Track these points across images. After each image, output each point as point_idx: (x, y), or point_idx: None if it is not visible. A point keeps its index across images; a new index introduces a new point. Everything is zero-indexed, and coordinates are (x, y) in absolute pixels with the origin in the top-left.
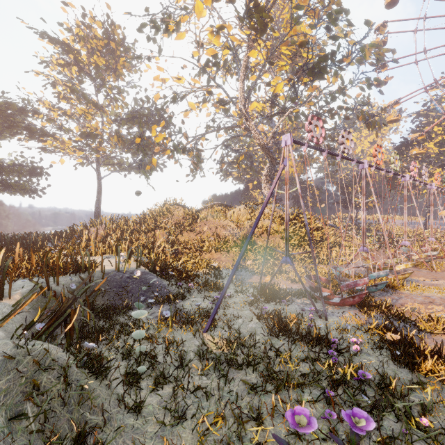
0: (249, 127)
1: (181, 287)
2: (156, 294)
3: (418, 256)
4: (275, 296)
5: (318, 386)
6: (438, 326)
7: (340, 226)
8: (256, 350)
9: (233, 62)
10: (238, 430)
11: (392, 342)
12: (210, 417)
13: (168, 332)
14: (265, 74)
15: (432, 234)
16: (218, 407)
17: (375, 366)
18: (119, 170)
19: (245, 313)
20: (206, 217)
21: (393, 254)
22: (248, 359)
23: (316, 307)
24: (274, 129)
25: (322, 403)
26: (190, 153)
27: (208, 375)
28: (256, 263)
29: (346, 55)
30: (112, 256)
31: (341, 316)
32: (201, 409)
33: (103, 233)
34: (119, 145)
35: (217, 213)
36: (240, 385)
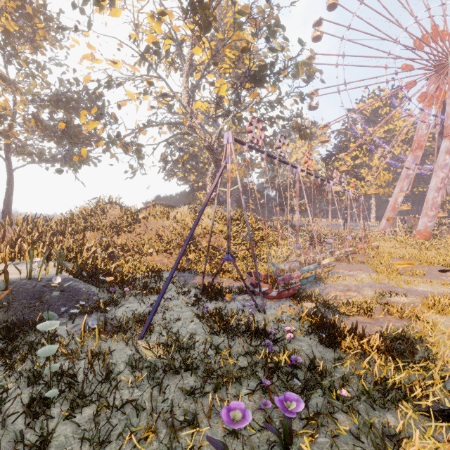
0: (193, 125)
1: (114, 293)
2: (82, 303)
3: (339, 252)
4: (218, 295)
5: (256, 377)
6: (354, 309)
7: (277, 224)
8: (195, 351)
9: (177, 57)
10: (171, 440)
11: (319, 327)
12: (139, 433)
13: (94, 344)
14: (210, 74)
15: (349, 233)
16: (150, 419)
17: (306, 350)
18: (39, 161)
19: (186, 315)
20: (146, 218)
21: (321, 250)
22: (186, 362)
23: (255, 302)
24: (219, 130)
25: (259, 394)
26: (129, 147)
27: (141, 386)
28: (200, 263)
29: (283, 68)
30: (25, 263)
31: (278, 308)
32: (130, 426)
33: (13, 235)
34: (38, 131)
35: (159, 213)
36: (177, 391)
